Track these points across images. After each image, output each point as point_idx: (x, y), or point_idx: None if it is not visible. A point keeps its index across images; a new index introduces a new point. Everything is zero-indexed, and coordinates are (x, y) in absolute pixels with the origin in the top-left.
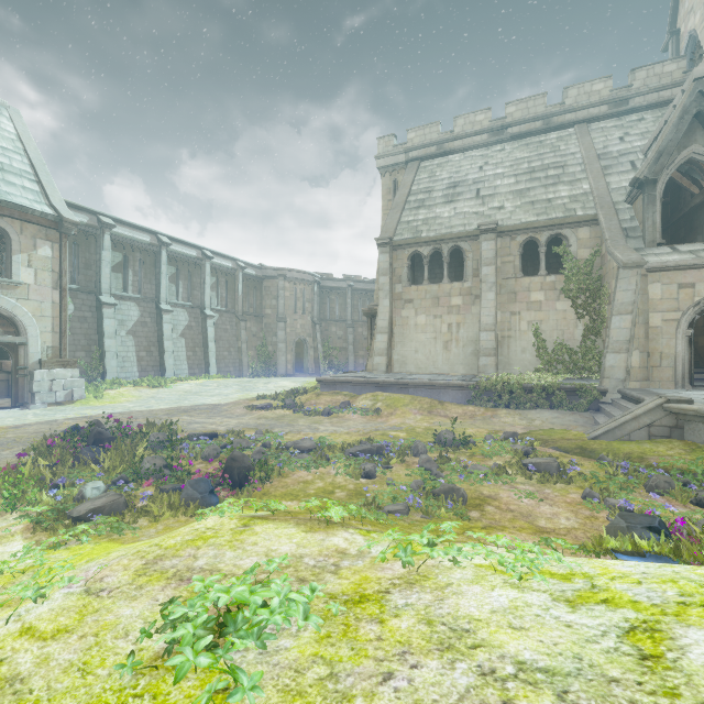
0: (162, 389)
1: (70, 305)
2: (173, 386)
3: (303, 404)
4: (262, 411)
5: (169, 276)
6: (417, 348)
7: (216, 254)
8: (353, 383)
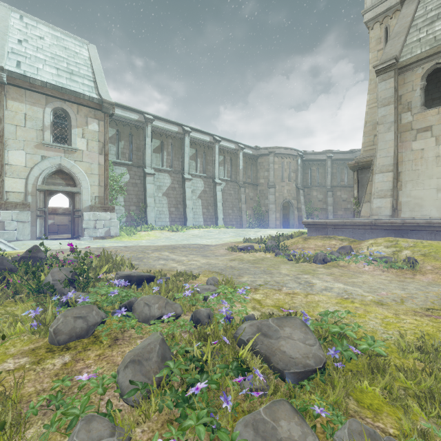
0: (178, 233)
1: (127, 175)
2: (186, 231)
3: (287, 247)
4: (241, 253)
5: (191, 155)
6: (440, 185)
7: (223, 139)
8: (352, 225)
